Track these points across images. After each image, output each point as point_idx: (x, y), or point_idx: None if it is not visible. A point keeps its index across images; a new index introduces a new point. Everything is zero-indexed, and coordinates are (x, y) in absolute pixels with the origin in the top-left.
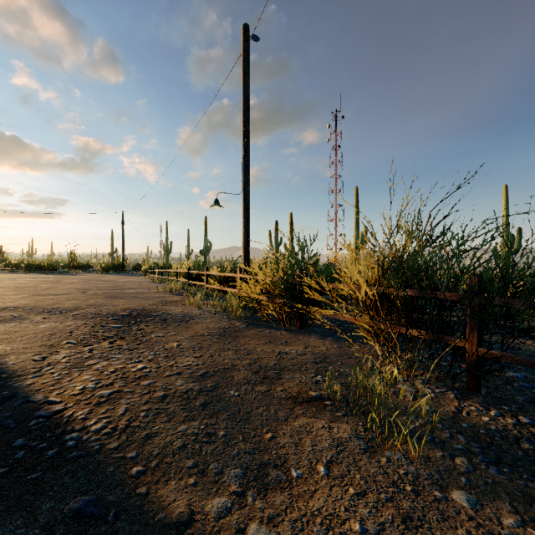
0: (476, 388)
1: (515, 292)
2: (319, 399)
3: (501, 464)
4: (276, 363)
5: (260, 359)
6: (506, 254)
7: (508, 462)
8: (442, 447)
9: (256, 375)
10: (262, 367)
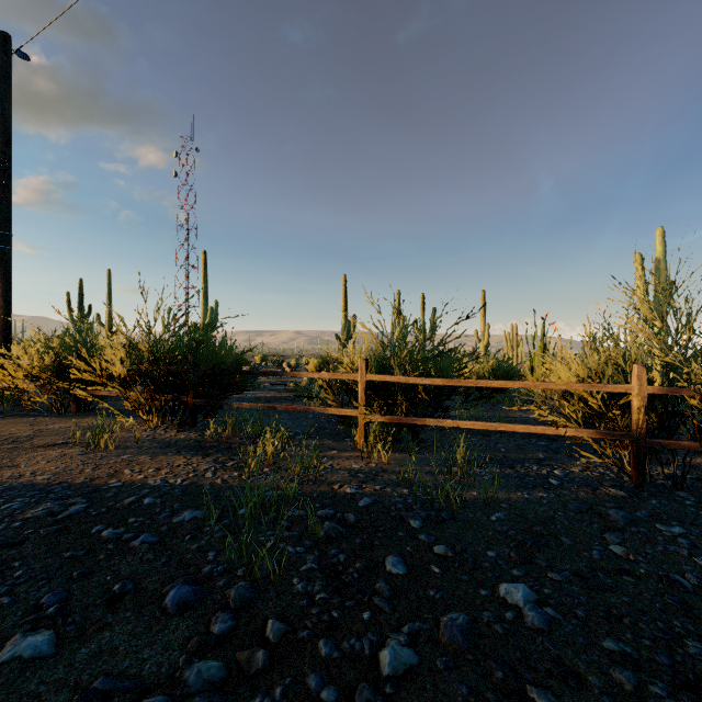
0: (193, 424)
1: (209, 364)
2: (64, 443)
3: (167, 447)
4: (31, 434)
5: (13, 434)
6: (345, 339)
7: (171, 446)
8: (140, 448)
9: (4, 442)
10: (14, 437)
